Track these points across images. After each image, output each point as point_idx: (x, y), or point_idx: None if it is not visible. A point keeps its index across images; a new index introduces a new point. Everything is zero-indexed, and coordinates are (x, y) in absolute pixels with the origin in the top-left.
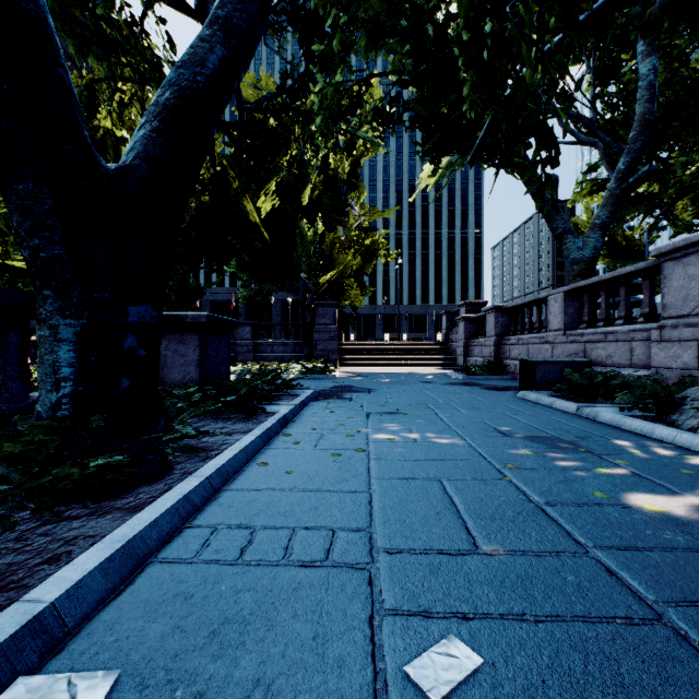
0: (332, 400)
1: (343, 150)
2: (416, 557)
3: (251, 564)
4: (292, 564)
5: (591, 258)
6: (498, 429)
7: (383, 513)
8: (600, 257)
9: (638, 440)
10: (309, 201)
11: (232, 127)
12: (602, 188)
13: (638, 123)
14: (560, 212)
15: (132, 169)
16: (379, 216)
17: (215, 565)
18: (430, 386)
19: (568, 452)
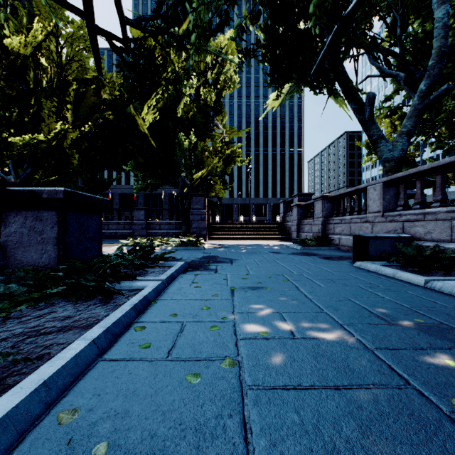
0: (199, 271)
1: (211, 85)
2: None
3: None
4: None
5: (399, 157)
6: (373, 312)
7: None
8: None
9: None
10: (186, 120)
11: (115, 38)
12: (394, 113)
13: (436, 54)
14: (375, 123)
15: None
16: (236, 134)
17: None
18: (279, 256)
19: None
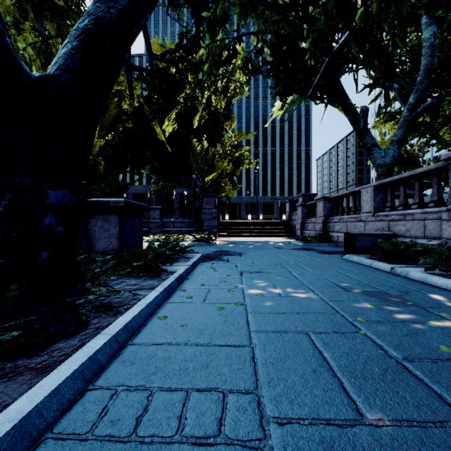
0: (215, 261)
1: (221, 93)
2: (307, 430)
3: (144, 441)
4: (185, 441)
5: (390, 163)
6: (339, 285)
7: (266, 371)
8: None
9: (447, 294)
10: (198, 127)
11: (145, 71)
12: (393, 118)
13: (423, 71)
14: (369, 132)
15: (53, 77)
16: (244, 138)
17: (108, 443)
18: (281, 250)
19: (400, 306)
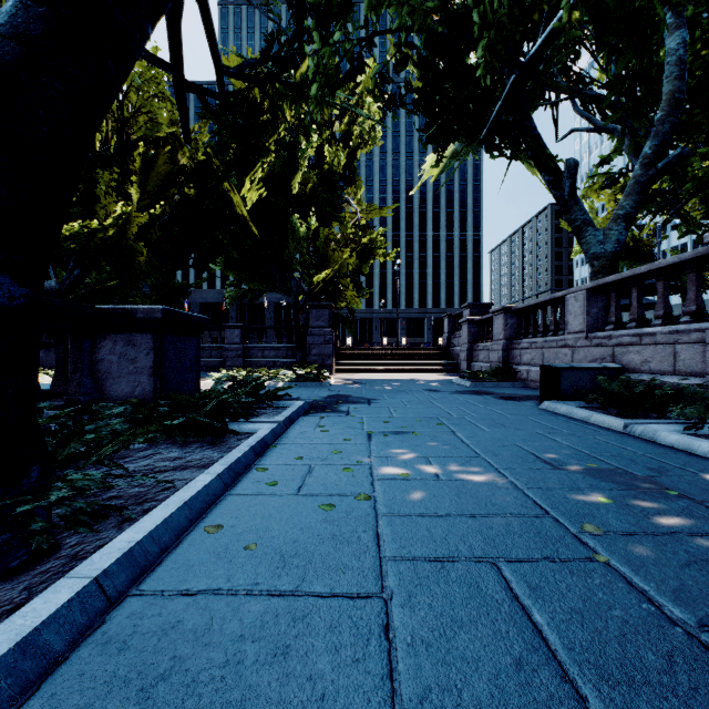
0: (325, 414)
1: (339, 141)
2: None
3: None
4: None
5: (614, 252)
6: (541, 457)
7: (415, 667)
8: None
9: None
10: (302, 195)
11: (209, 94)
12: (615, 182)
13: (666, 103)
14: (579, 202)
15: None
16: (377, 214)
17: None
18: (437, 395)
19: (657, 498)
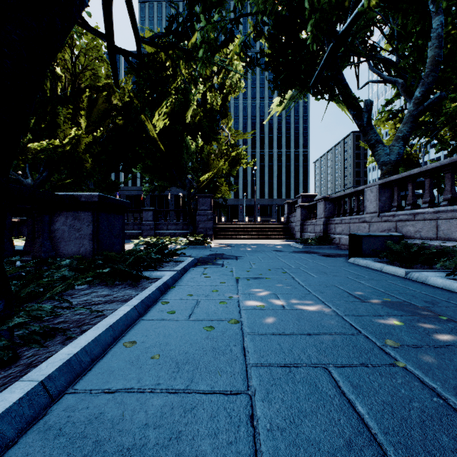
0: (208, 266)
1: (217, 89)
2: None
3: None
4: None
5: (396, 161)
6: (352, 294)
7: (273, 448)
8: None
9: None
10: (193, 124)
11: (131, 55)
12: (395, 116)
13: (430, 63)
14: (373, 128)
15: None
16: (241, 137)
17: None
18: (281, 253)
19: (433, 321)
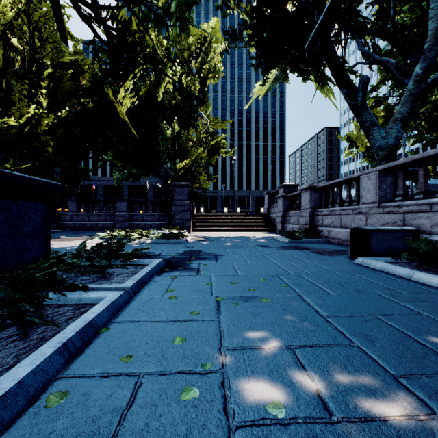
0: (178, 272)
1: (195, 74)
2: None
3: None
4: None
5: (393, 145)
6: (427, 345)
7: None
8: (366, 157)
9: None
10: (169, 108)
11: (82, 1)
12: (380, 104)
13: (432, 36)
14: (368, 109)
15: None
16: (220, 126)
17: None
18: (268, 250)
19: None
